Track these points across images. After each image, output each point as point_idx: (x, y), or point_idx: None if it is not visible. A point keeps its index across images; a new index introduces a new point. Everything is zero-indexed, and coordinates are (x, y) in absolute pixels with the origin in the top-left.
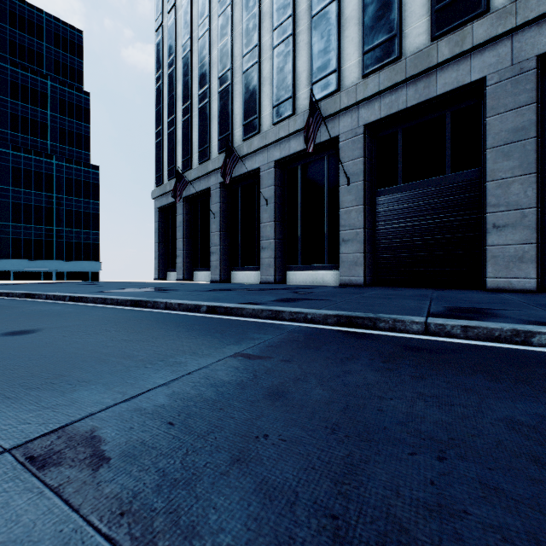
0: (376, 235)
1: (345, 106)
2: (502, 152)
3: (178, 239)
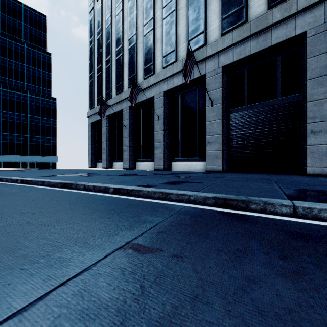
0: (230, 138)
1: (209, 54)
2: (318, 81)
3: (103, 142)
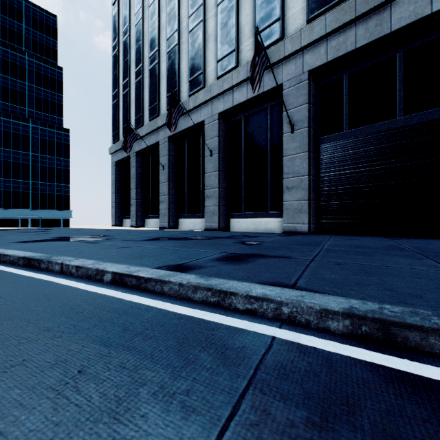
0: (320, 182)
1: (289, 52)
2: None
3: (132, 189)
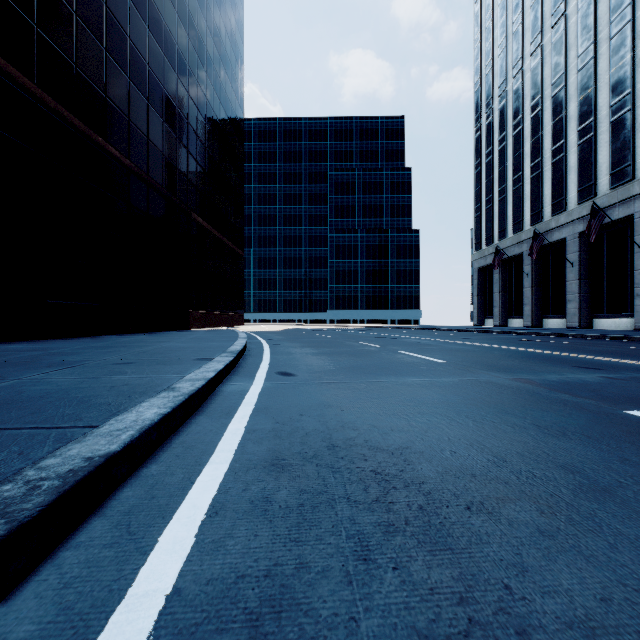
0: None
1: (636, 193)
2: None
3: (495, 293)
